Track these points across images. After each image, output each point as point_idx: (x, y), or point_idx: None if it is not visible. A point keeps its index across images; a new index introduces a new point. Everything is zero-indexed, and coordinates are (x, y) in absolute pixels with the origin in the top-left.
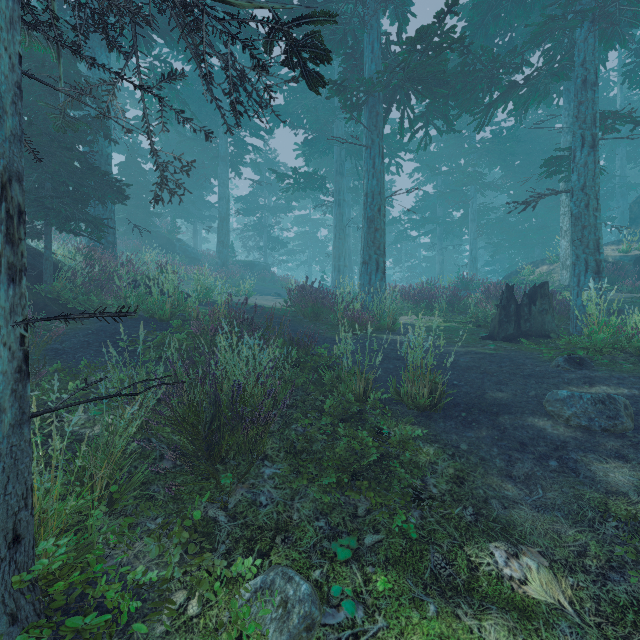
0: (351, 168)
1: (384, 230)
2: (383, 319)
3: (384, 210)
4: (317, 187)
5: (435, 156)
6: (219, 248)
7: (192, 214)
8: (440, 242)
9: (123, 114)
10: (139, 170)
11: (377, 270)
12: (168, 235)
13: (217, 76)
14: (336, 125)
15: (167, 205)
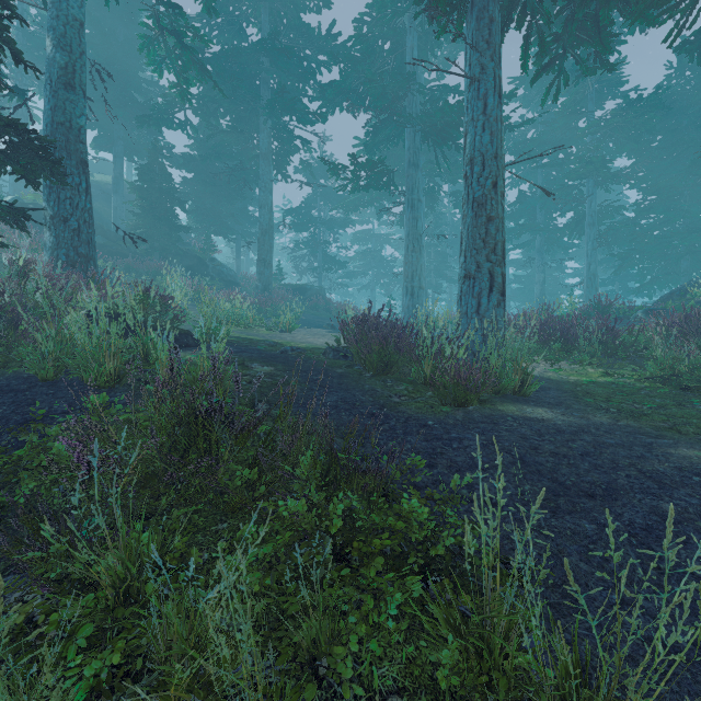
0: (426, 163)
1: (502, 220)
2: (505, 375)
3: (502, 186)
4: (383, 185)
5: (536, 144)
6: (260, 268)
7: (232, 230)
8: (541, 256)
9: (110, 75)
10: (163, 174)
11: (491, 288)
12: (200, 254)
13: (255, 47)
14: (408, 101)
15: (203, 219)
